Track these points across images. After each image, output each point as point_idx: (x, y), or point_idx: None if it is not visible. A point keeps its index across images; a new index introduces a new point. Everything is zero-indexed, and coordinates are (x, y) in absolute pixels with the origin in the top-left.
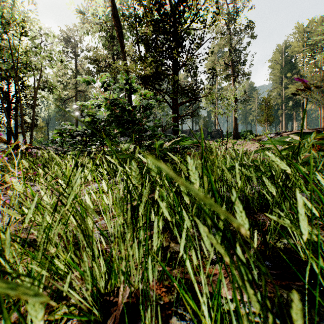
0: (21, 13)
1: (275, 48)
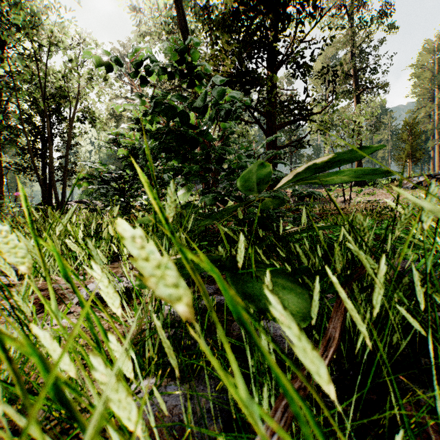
0: (61, 25)
1: (422, 47)
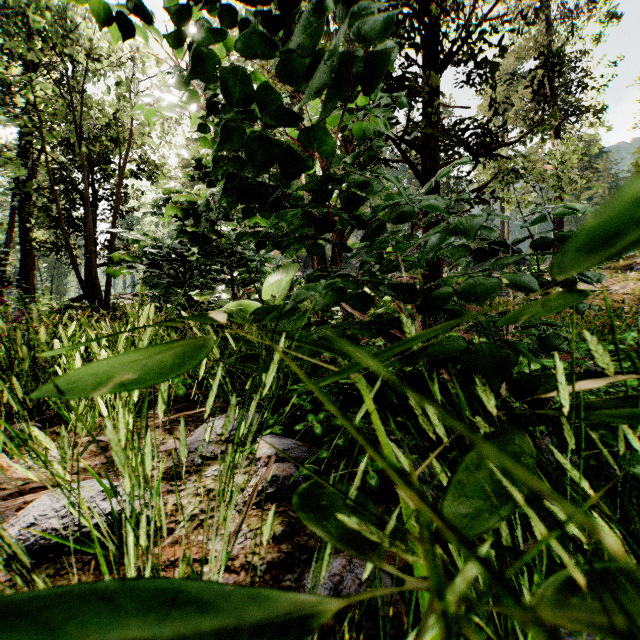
0: None
1: None
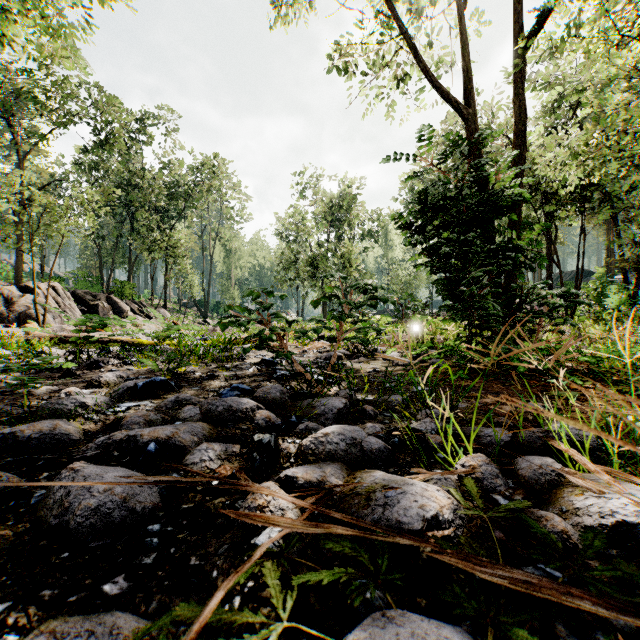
0: None
1: None
